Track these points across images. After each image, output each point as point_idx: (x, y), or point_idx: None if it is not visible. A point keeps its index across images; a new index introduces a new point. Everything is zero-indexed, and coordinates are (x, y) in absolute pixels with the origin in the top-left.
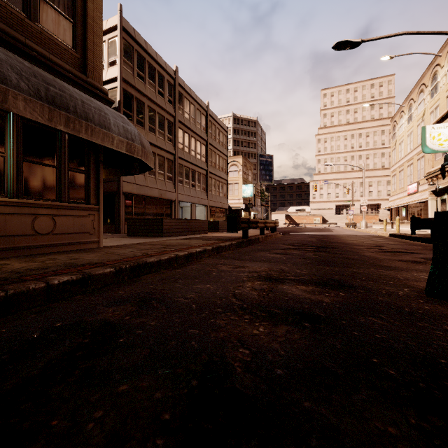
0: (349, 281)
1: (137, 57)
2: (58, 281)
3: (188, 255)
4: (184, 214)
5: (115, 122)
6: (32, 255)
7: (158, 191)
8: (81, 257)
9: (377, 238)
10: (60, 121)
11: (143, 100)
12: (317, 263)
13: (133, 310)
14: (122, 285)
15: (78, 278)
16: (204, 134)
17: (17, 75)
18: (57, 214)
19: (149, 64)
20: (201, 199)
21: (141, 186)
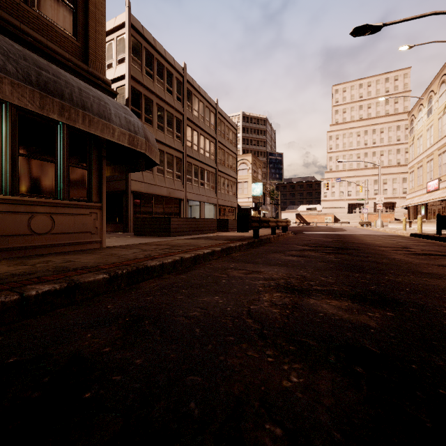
0: (391, 293)
1: (145, 54)
2: (36, 291)
3: (195, 258)
4: (193, 213)
5: (117, 112)
6: (27, 257)
7: (167, 190)
8: (77, 260)
9: (399, 238)
10: (53, 109)
11: (152, 98)
12: (342, 268)
13: (117, 336)
14: (116, 294)
15: (63, 287)
16: (213, 132)
17: (3, 56)
18: (55, 212)
19: (157, 61)
20: (210, 197)
21: (149, 185)
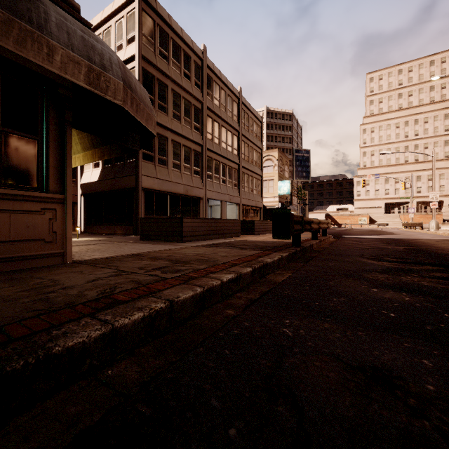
0: None
1: (159, 32)
2: None
3: (203, 295)
4: (214, 214)
5: (64, 23)
6: None
7: (183, 187)
8: None
9: None
10: None
11: (166, 82)
12: None
13: None
14: None
15: None
16: (235, 124)
17: None
18: None
19: (173, 42)
20: (232, 196)
21: (163, 181)
